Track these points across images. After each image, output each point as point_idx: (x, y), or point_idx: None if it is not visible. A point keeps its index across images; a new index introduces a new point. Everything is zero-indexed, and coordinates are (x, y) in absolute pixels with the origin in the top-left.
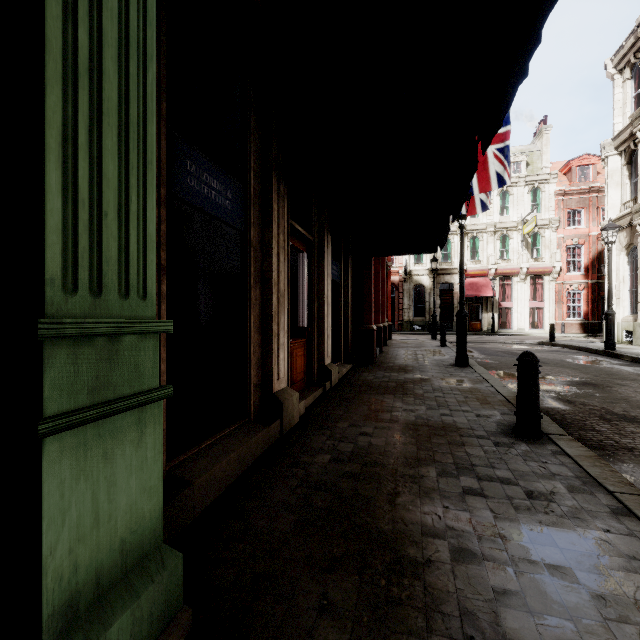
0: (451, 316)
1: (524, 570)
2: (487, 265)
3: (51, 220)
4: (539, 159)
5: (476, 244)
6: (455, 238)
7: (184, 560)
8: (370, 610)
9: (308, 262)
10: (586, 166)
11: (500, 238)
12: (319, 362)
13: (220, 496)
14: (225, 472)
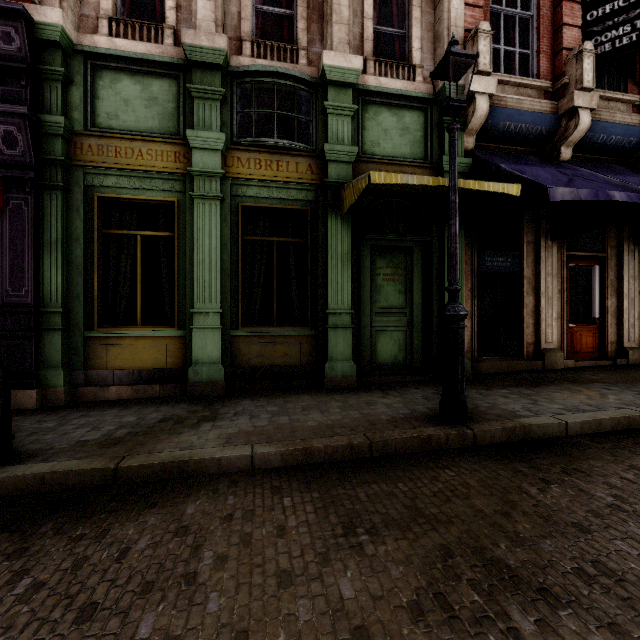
0: None
1: (575, 393)
2: None
3: (445, 296)
4: None
5: None
6: None
7: (476, 375)
8: (513, 385)
9: (600, 272)
10: None
11: None
12: (618, 344)
13: (495, 372)
14: (499, 366)
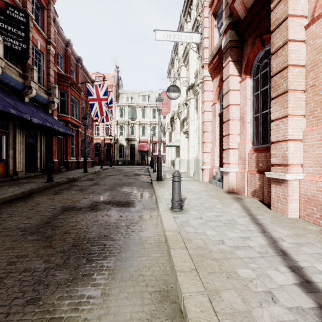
0: (135, 158)
1: None
2: (148, 138)
3: None
4: None
5: (144, 129)
6: (136, 126)
7: None
8: None
9: (6, 138)
10: None
11: (153, 127)
12: (14, 170)
13: None
14: None
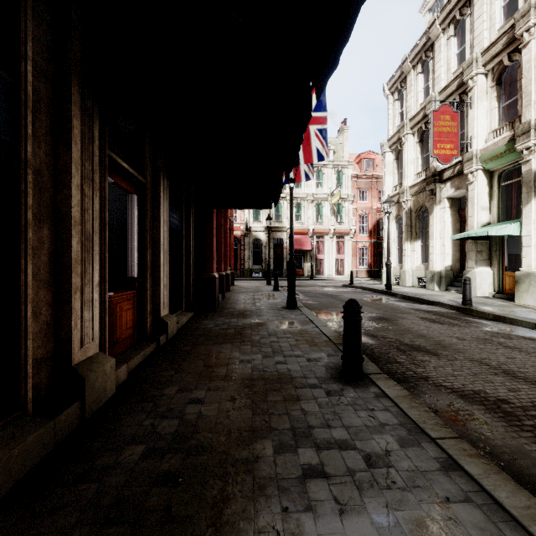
0: (282, 265)
1: None
2: (307, 226)
3: None
4: (342, 150)
5: (300, 209)
6: (284, 203)
7: None
8: None
9: (139, 205)
10: (370, 159)
11: (316, 205)
12: (154, 314)
13: None
14: None
